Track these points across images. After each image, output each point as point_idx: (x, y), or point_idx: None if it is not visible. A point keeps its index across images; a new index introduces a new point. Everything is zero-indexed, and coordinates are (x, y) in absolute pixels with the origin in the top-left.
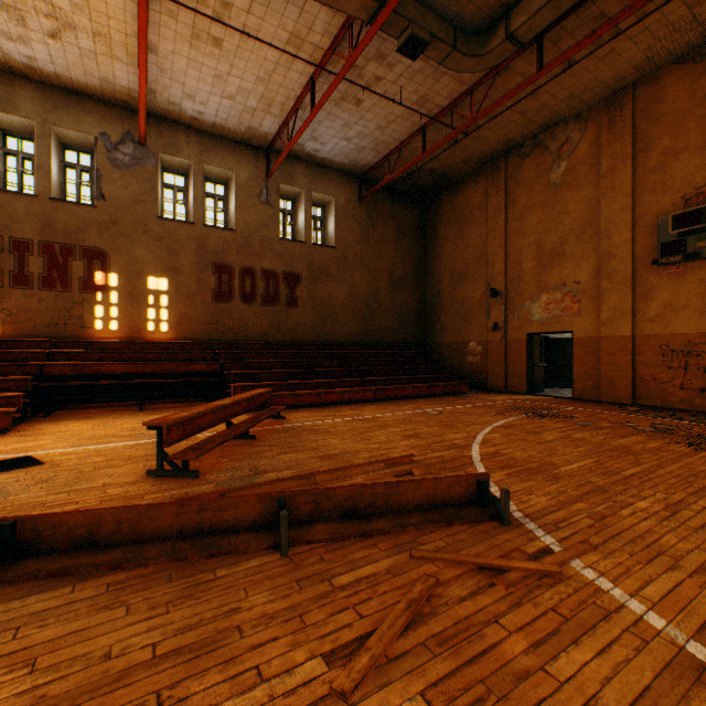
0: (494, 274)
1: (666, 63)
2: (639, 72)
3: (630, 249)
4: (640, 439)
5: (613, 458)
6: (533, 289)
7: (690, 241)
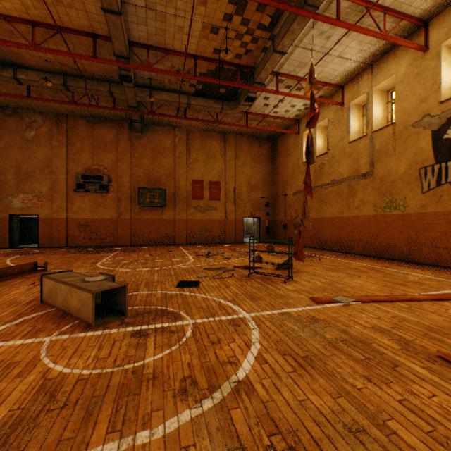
0: None
1: (80, 116)
2: (70, 113)
3: (66, 183)
4: (74, 254)
5: (68, 258)
6: (15, 191)
7: (87, 185)
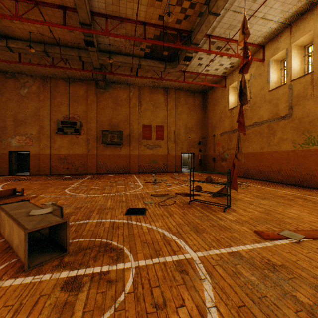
0: None
1: (60, 77)
2: (52, 75)
3: (50, 127)
4: (52, 181)
5: (46, 184)
6: (13, 133)
7: (65, 129)
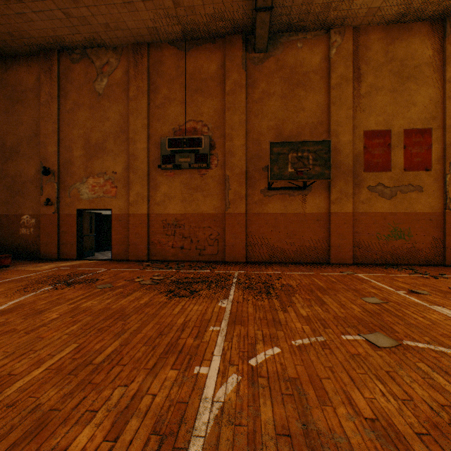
0: (48, 154)
1: (166, 41)
2: (151, 36)
3: (147, 155)
4: (139, 295)
5: (103, 332)
6: (83, 173)
7: (177, 156)
